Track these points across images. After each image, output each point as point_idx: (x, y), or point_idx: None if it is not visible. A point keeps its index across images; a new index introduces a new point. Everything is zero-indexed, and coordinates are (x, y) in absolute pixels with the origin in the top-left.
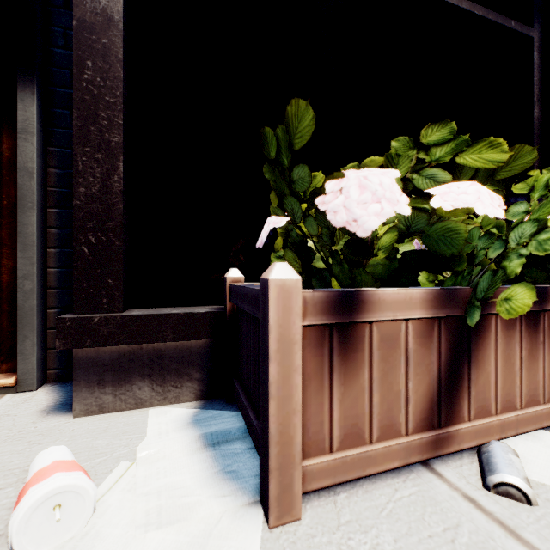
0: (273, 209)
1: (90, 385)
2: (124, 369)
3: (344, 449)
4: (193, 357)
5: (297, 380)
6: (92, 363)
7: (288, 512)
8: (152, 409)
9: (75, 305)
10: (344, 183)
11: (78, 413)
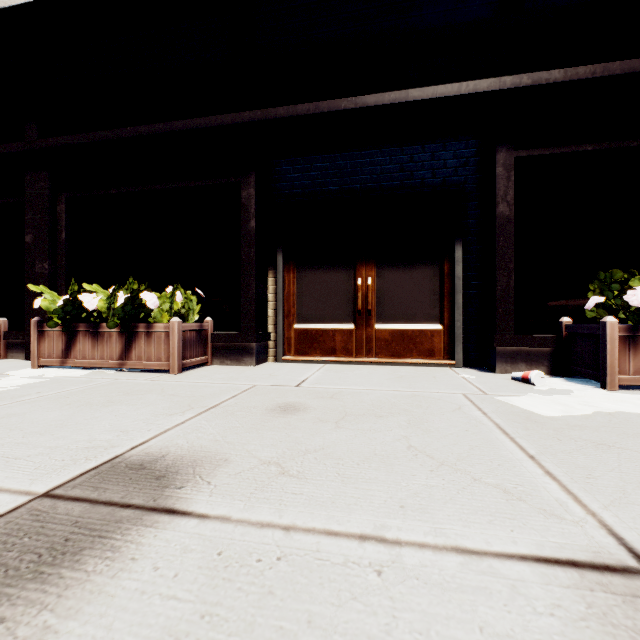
0: (595, 293)
1: (502, 362)
2: (514, 357)
3: (634, 375)
4: (544, 356)
5: (616, 350)
6: (502, 354)
7: (613, 387)
8: None
9: (496, 331)
10: (634, 292)
11: (497, 372)
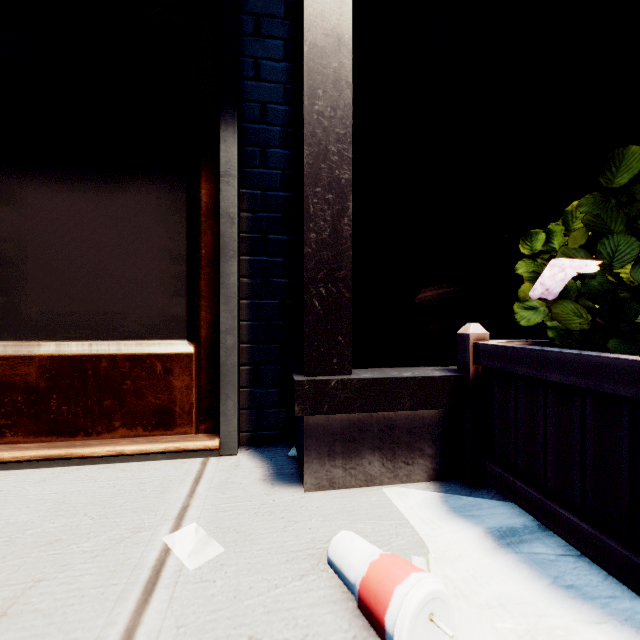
0: (566, 250)
1: (321, 456)
2: (353, 439)
3: None
4: (425, 429)
5: None
6: (322, 431)
7: None
8: (385, 488)
9: (306, 365)
10: None
11: (309, 487)
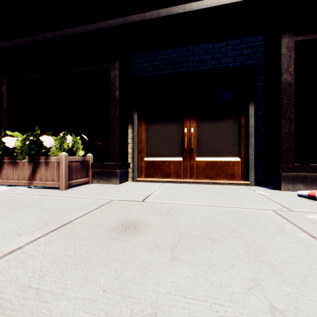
0: None
1: (285, 183)
2: (294, 180)
3: None
4: (316, 179)
5: None
6: (285, 177)
7: None
8: None
9: (281, 162)
10: None
11: (282, 190)
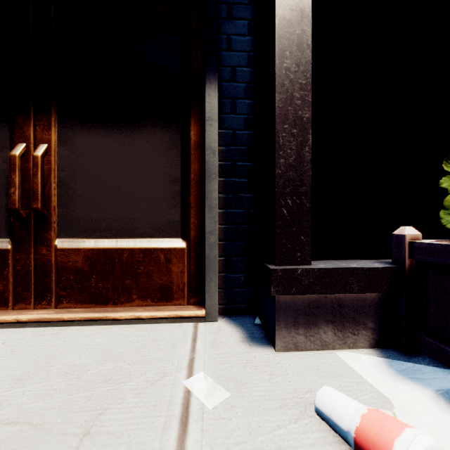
0: None
1: (288, 326)
2: (312, 314)
3: None
4: (367, 308)
5: None
6: (289, 307)
7: None
8: (337, 352)
9: (277, 258)
10: None
11: (279, 349)
